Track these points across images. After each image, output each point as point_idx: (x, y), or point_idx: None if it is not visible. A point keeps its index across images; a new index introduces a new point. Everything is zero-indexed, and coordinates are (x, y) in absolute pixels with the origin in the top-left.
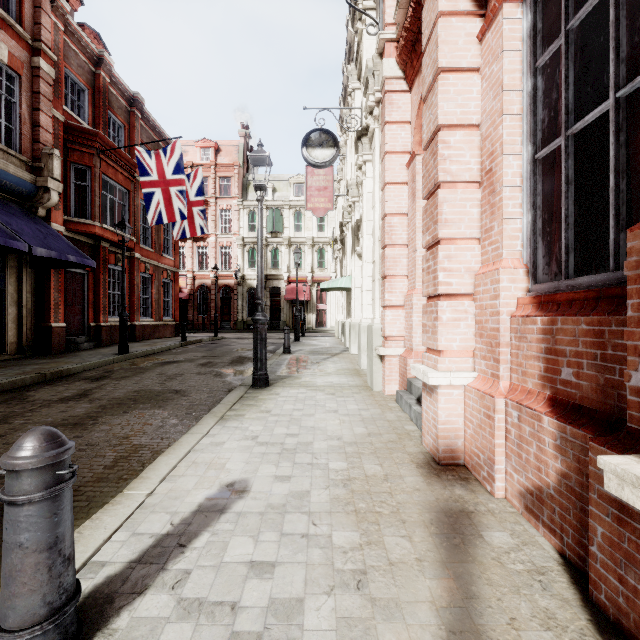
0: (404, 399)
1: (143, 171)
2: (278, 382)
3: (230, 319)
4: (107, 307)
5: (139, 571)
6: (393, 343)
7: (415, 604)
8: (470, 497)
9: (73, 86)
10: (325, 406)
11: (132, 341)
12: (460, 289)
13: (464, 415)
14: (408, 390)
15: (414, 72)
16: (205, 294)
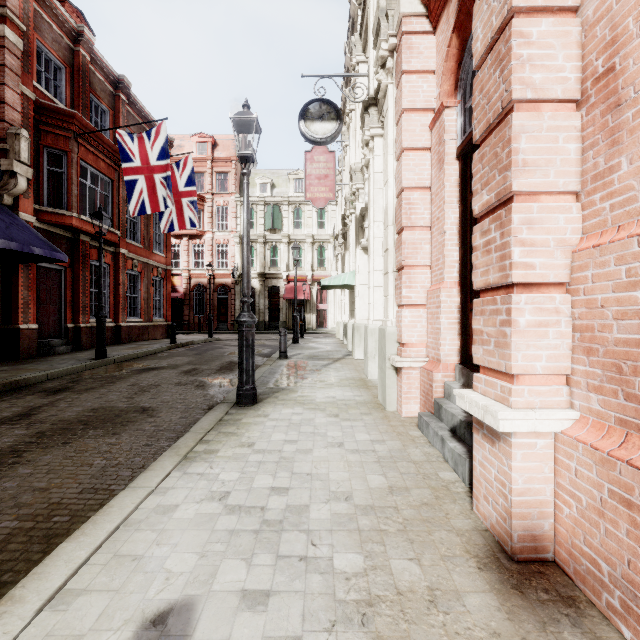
0: (432, 428)
1: (125, 157)
2: (269, 397)
3: (227, 319)
4: (88, 307)
5: None
6: (412, 351)
7: None
8: None
9: (48, 63)
10: (326, 435)
11: (117, 343)
12: (547, 275)
13: (554, 480)
14: (435, 414)
15: (441, 2)
16: (201, 293)
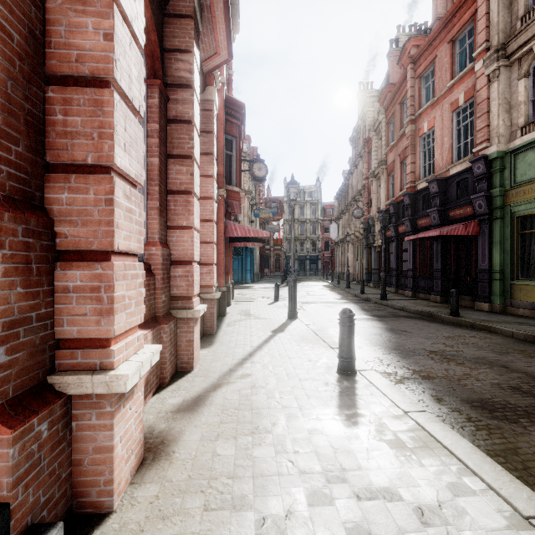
0: None
1: None
2: None
3: None
4: None
5: (348, 385)
6: None
7: (235, 382)
8: (160, 421)
9: None
10: None
11: None
12: None
13: None
14: None
15: None
16: None
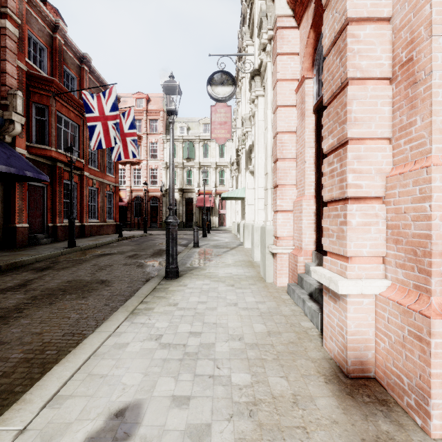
0: (297, 293)
1: (88, 109)
2: (187, 273)
3: (157, 220)
4: (62, 212)
5: None
6: (284, 242)
7: None
8: (401, 437)
9: (35, 45)
10: (226, 298)
11: (82, 237)
12: (370, 192)
13: (375, 325)
14: (299, 284)
15: (303, 8)
16: (139, 203)
